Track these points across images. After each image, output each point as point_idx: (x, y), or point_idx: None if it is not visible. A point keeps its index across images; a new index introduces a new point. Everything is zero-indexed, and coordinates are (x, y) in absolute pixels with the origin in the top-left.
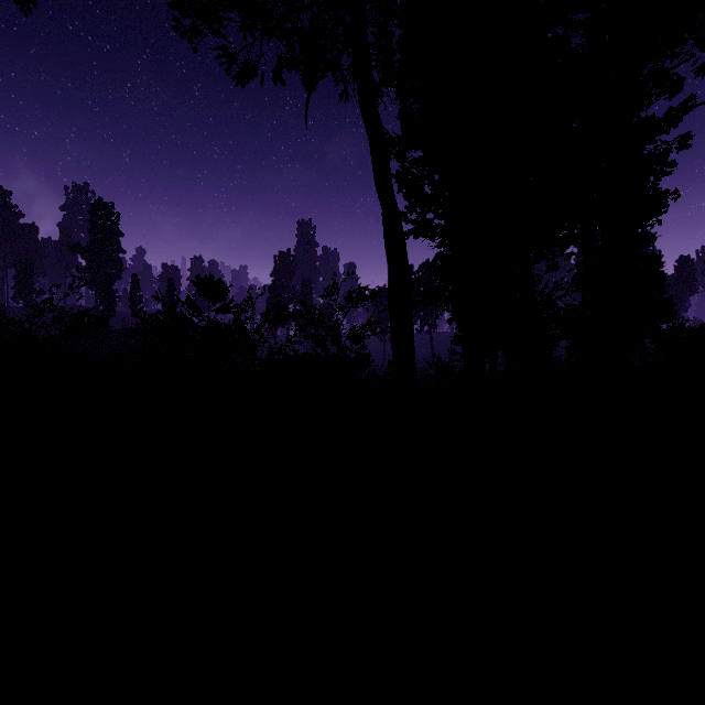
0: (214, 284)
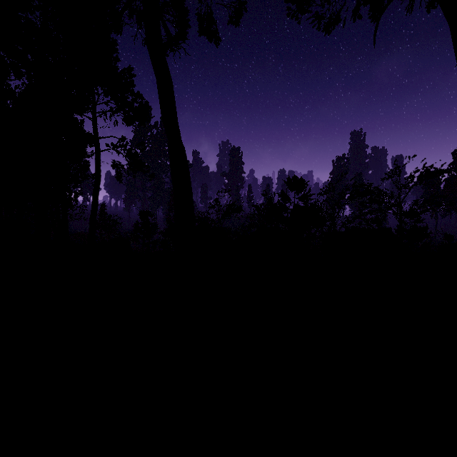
0: (297, 182)
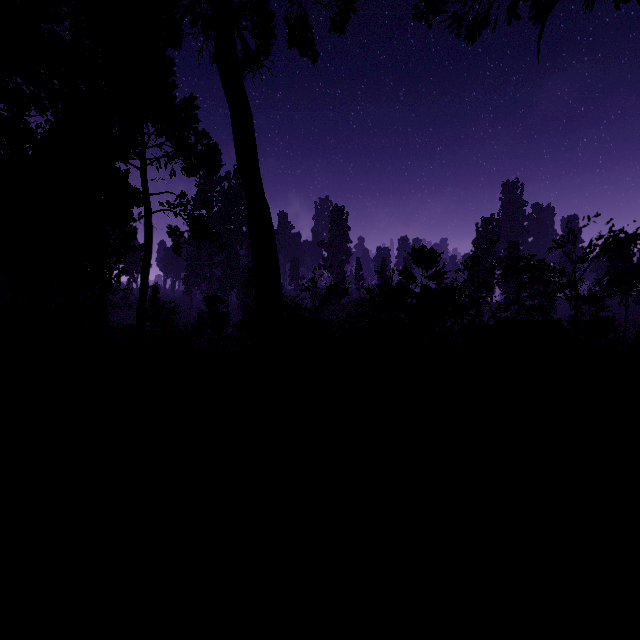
0: (426, 253)
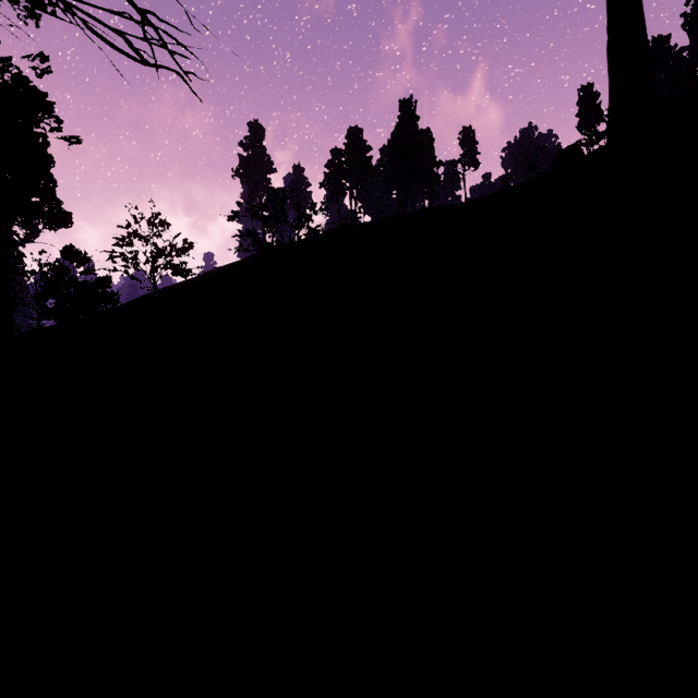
0: None
